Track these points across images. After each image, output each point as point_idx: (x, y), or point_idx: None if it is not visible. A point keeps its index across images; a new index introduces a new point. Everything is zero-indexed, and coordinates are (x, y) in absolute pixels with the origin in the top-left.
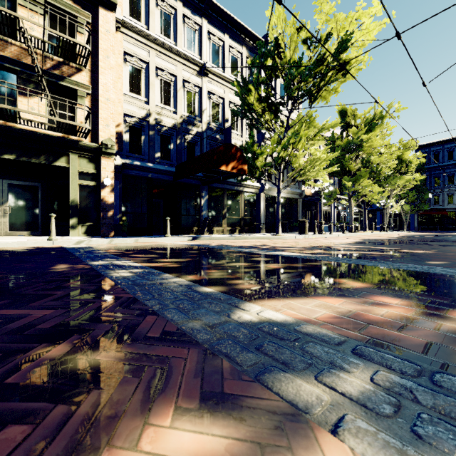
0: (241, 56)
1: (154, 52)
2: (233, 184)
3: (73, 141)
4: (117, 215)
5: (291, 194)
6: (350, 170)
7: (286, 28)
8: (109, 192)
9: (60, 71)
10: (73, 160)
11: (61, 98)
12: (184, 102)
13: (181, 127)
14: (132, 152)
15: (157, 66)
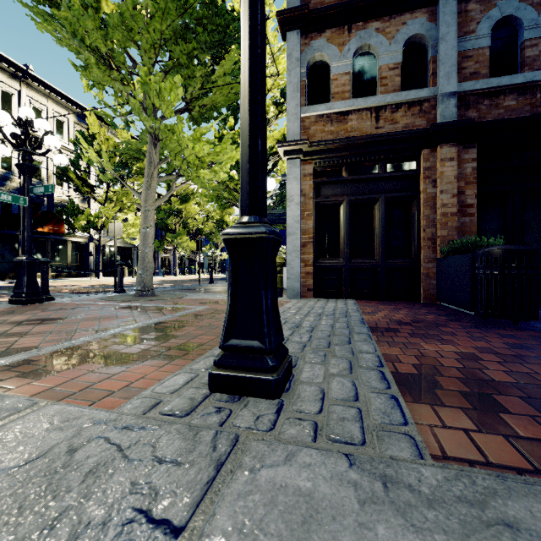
0: (68, 120)
1: None
2: (58, 235)
3: None
4: None
5: (125, 244)
6: (172, 229)
7: (100, 131)
8: None
9: None
10: None
11: None
12: None
13: None
14: None
15: None
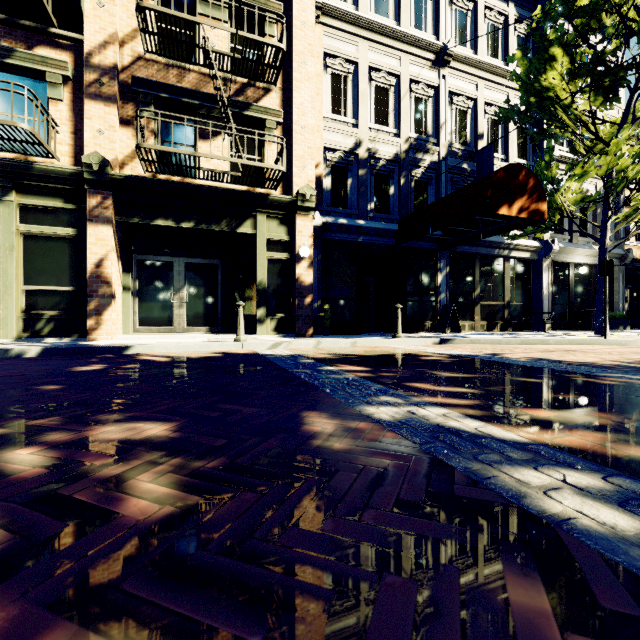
0: (504, 21)
1: (367, 44)
2: (491, 246)
3: (261, 195)
4: (314, 303)
5: None
6: None
7: None
8: (306, 267)
9: (245, 97)
10: (260, 223)
11: (249, 130)
12: (409, 116)
13: (406, 158)
14: (334, 205)
15: (369, 66)
